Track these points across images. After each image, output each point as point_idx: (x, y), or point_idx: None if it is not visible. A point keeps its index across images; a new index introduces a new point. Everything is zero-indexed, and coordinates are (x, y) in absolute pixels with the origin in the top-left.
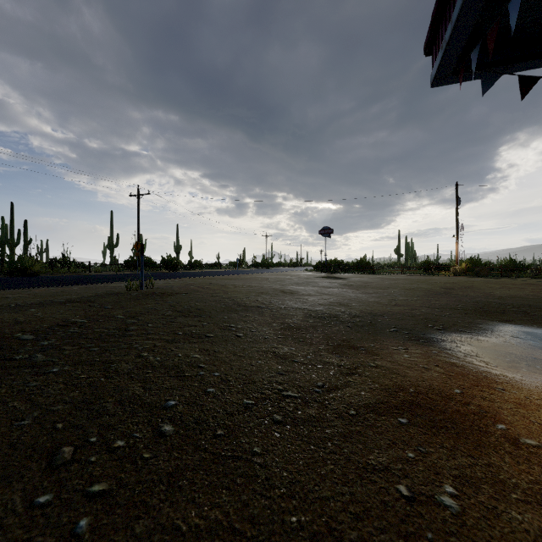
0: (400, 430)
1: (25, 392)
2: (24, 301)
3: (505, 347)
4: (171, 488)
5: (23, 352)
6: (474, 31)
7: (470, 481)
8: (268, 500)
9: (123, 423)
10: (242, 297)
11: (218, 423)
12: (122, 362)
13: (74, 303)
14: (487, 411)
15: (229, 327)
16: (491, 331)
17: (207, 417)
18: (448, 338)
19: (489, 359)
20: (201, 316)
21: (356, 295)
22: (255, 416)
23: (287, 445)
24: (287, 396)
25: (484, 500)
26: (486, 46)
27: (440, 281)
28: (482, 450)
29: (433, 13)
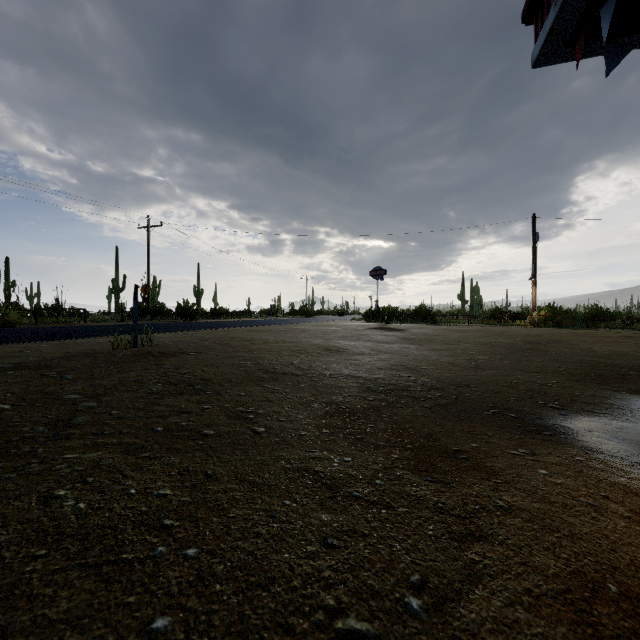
0: None
1: None
2: None
3: None
4: None
5: None
6: None
7: None
8: None
9: None
10: (271, 359)
11: None
12: None
13: (20, 370)
14: None
15: (245, 413)
16: (630, 411)
17: None
18: (578, 425)
19: None
20: (206, 392)
21: (422, 354)
22: None
23: None
24: (347, 637)
25: None
26: (615, 5)
27: (520, 333)
28: None
29: None
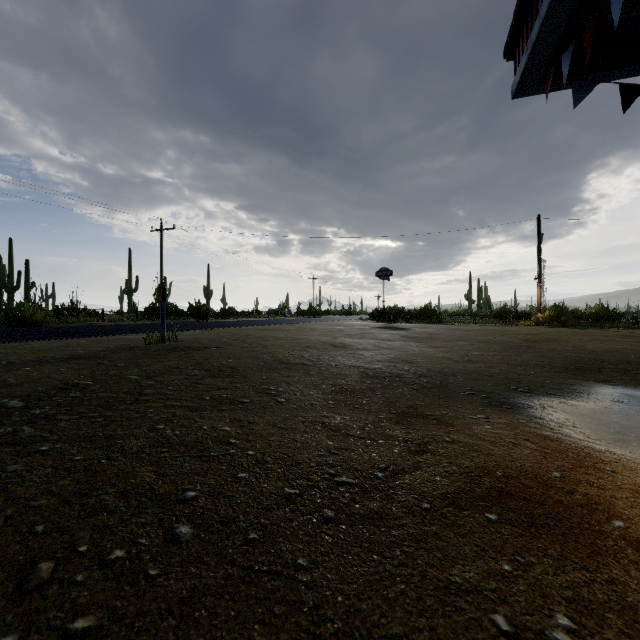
0: (489, 531)
1: (1, 480)
2: (18, 358)
3: (606, 415)
4: (184, 622)
5: (7, 424)
6: (566, 29)
7: (589, 607)
8: (317, 639)
9: (125, 523)
10: (284, 352)
11: (251, 522)
12: (131, 437)
13: (79, 360)
14: (597, 501)
15: (268, 390)
16: (587, 394)
17: (237, 513)
18: (536, 403)
19: (590, 430)
20: (234, 376)
21: (421, 350)
22: (299, 511)
23: (342, 555)
24: (341, 483)
25: (613, 638)
26: (580, 47)
27: (520, 332)
28: (598, 558)
29: (516, 8)
